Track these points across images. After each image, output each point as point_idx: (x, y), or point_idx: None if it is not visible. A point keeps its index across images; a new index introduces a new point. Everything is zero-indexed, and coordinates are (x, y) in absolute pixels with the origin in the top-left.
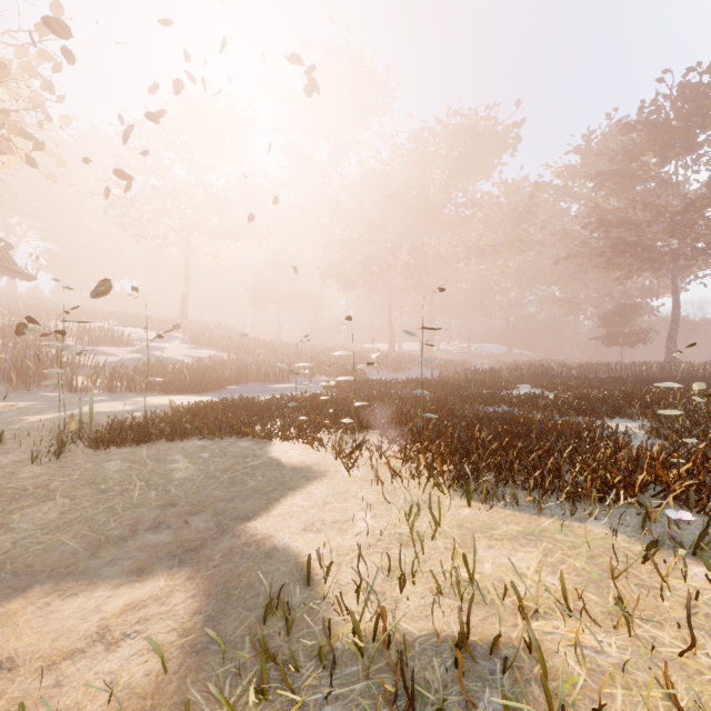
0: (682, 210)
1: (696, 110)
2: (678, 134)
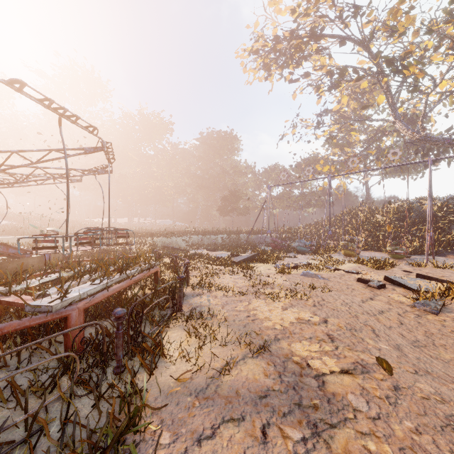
0: (217, 177)
1: (221, 144)
2: (216, 151)
